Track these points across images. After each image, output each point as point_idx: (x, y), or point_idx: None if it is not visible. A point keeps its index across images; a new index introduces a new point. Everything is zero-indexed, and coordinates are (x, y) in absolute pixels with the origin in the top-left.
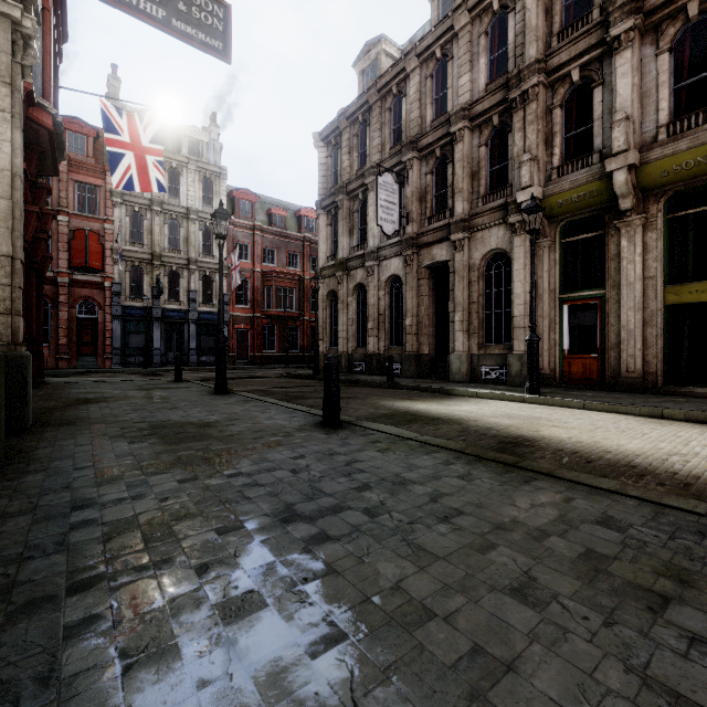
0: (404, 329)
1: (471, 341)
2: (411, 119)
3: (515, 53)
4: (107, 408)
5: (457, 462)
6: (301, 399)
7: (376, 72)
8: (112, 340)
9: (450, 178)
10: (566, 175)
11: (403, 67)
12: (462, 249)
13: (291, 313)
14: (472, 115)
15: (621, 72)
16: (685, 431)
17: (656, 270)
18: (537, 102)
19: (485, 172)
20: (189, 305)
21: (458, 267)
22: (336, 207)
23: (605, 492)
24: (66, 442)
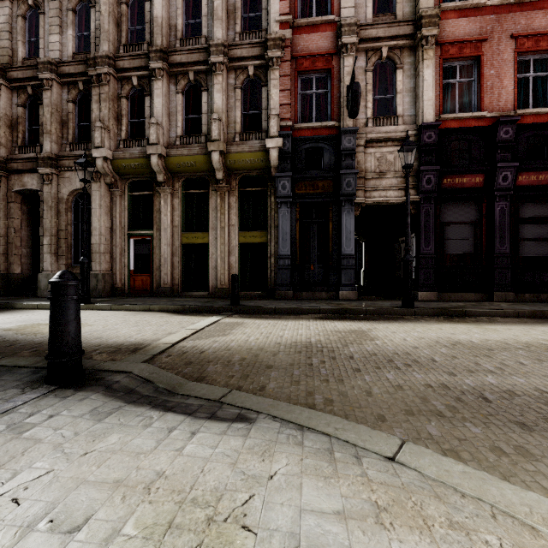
0: None
1: (60, 262)
2: (1, 46)
3: (96, 41)
4: None
5: None
6: None
7: None
8: None
9: (42, 118)
10: (129, 147)
11: None
12: (51, 182)
13: None
14: (60, 72)
15: (157, 93)
16: (139, 317)
17: (178, 222)
18: (109, 87)
19: (73, 124)
20: None
21: (47, 198)
22: None
23: None
24: None
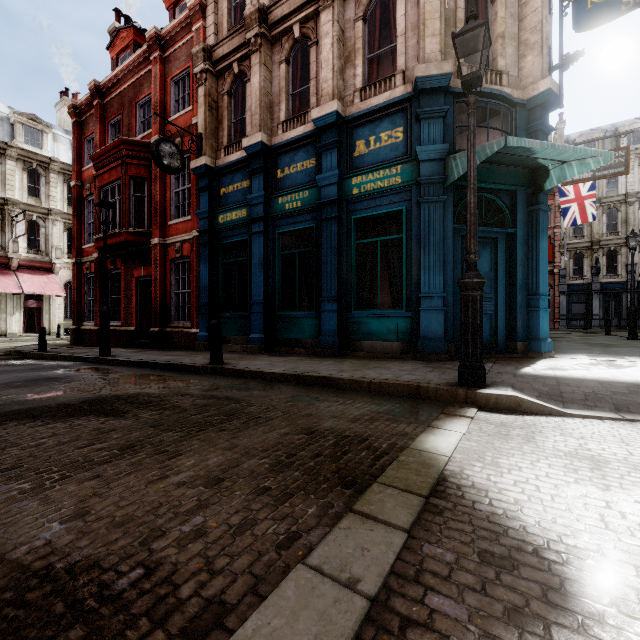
0: None
1: None
2: None
3: None
4: (565, 339)
5: None
6: None
7: None
8: (559, 309)
9: None
10: None
11: None
12: None
13: None
14: None
15: None
16: None
17: None
18: None
19: None
20: (627, 277)
21: None
22: None
23: None
24: (556, 342)
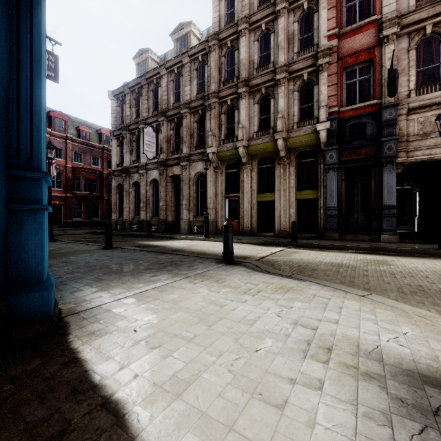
0: (160, 208)
1: (190, 214)
2: (163, 100)
3: (208, 84)
4: None
5: (147, 253)
6: (97, 242)
7: (146, 66)
8: None
9: (181, 134)
10: (226, 144)
11: (159, 72)
12: (186, 170)
13: (94, 194)
14: (190, 107)
15: (242, 107)
16: (238, 245)
17: (255, 187)
18: (215, 109)
19: (196, 135)
20: None
21: (184, 179)
22: (122, 136)
23: (180, 255)
24: None
